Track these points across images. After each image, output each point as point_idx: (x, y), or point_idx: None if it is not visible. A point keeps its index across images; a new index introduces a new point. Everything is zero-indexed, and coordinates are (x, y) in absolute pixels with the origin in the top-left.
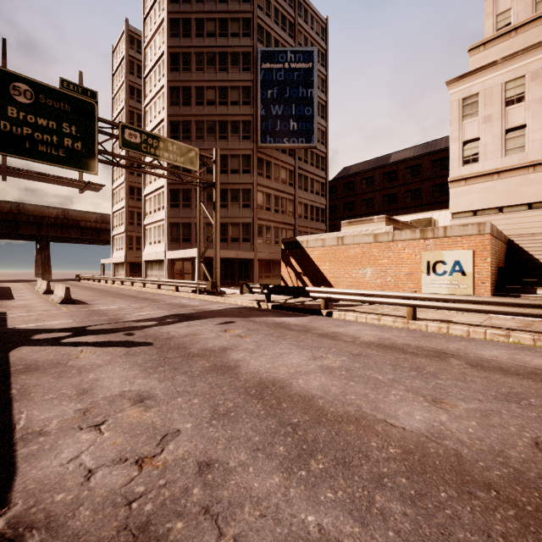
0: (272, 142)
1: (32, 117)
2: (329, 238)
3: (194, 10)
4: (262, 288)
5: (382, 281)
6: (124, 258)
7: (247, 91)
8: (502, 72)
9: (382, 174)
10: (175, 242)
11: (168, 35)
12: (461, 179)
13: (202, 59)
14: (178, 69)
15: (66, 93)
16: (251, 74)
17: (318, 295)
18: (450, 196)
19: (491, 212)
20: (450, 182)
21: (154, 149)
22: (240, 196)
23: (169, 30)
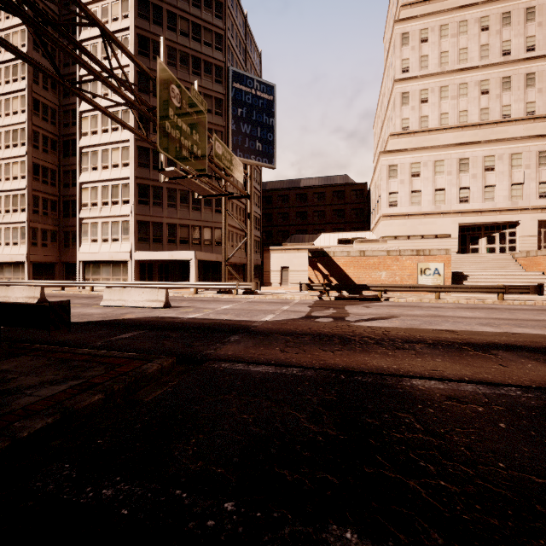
0: (241, 157)
1: (180, 121)
2: (354, 251)
3: (166, 0)
4: (325, 286)
5: (393, 280)
6: (24, 257)
7: (219, 103)
8: (410, 156)
9: (295, 194)
10: (144, 242)
11: (135, 13)
12: (388, 215)
13: (175, 55)
14: (147, 54)
15: (194, 101)
16: (223, 89)
17: (377, 289)
18: (381, 225)
19: (404, 238)
20: (382, 216)
21: (227, 161)
22: (213, 202)
23: (137, 8)
